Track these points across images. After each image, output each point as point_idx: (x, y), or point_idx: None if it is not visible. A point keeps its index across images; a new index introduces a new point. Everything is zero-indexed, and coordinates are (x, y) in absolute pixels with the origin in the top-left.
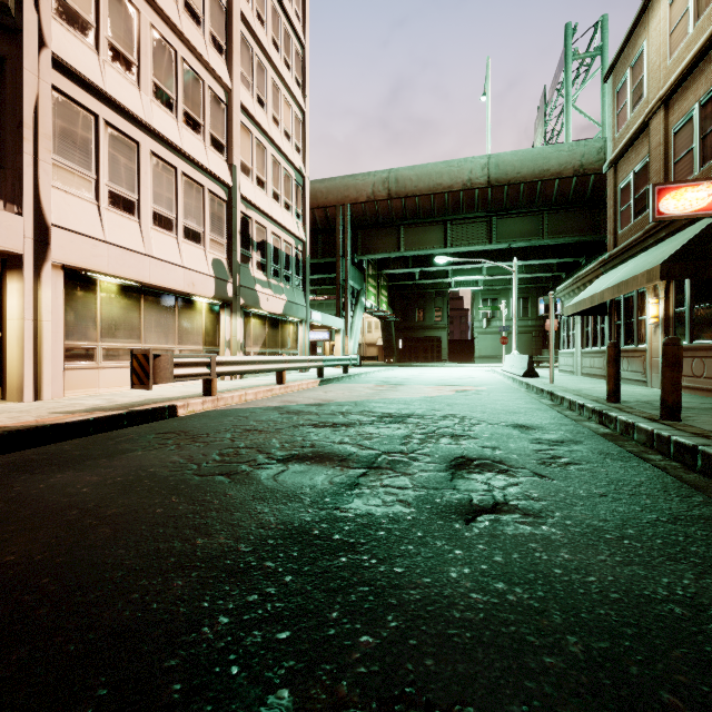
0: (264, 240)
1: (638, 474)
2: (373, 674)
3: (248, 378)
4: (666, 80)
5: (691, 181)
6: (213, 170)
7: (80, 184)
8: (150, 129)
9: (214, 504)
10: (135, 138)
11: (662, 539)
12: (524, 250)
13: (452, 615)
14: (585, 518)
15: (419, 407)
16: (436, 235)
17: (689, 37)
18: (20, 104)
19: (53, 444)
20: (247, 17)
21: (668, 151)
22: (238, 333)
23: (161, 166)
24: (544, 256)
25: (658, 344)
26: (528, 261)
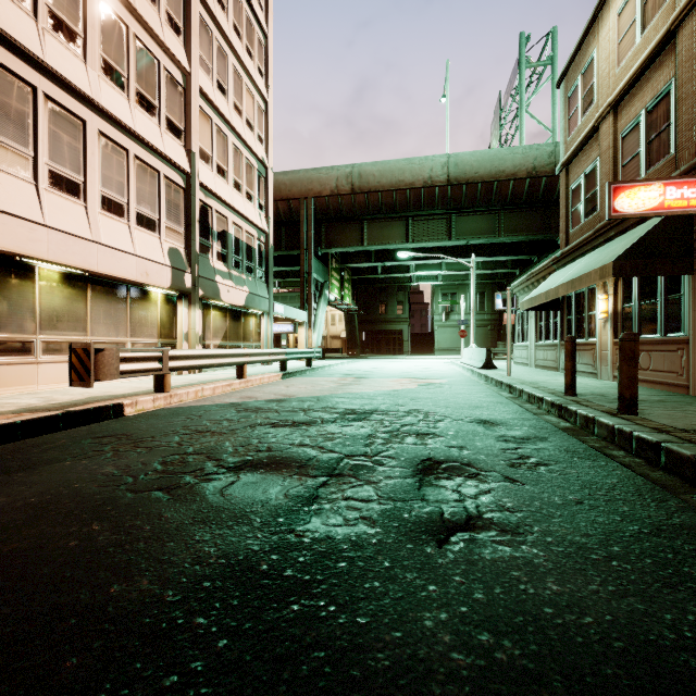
0: (224, 230)
1: (608, 475)
2: None
3: (208, 372)
4: (615, 87)
5: (644, 181)
6: (169, 155)
7: (15, 161)
8: (98, 107)
9: (143, 531)
10: (80, 115)
11: (651, 557)
12: (481, 247)
13: (430, 692)
14: (566, 534)
15: (383, 402)
16: (398, 230)
17: (636, 46)
18: None
19: None
20: None
21: (616, 155)
22: (197, 325)
23: (111, 147)
24: (499, 253)
25: (607, 338)
26: (485, 258)
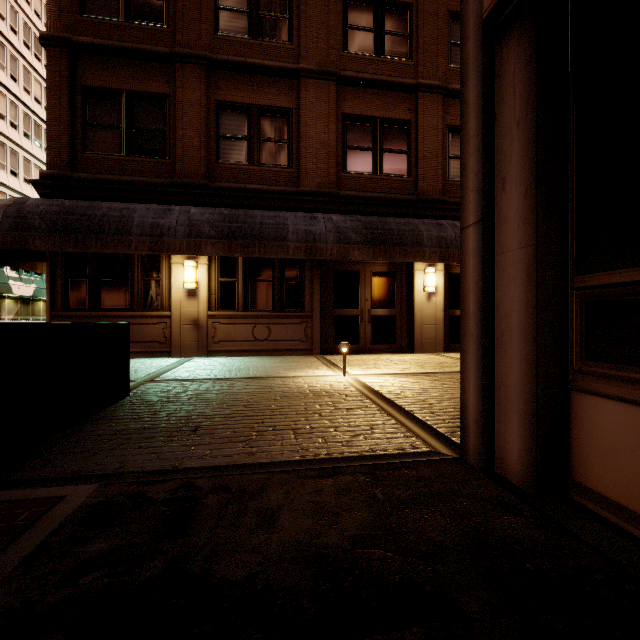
0: None
1: None
2: None
3: None
4: None
5: None
6: None
7: None
8: None
9: None
10: None
11: None
12: None
13: None
14: None
15: None
16: None
17: None
18: None
19: None
20: (2, 130)
21: None
22: None
23: None
24: None
25: None
26: None
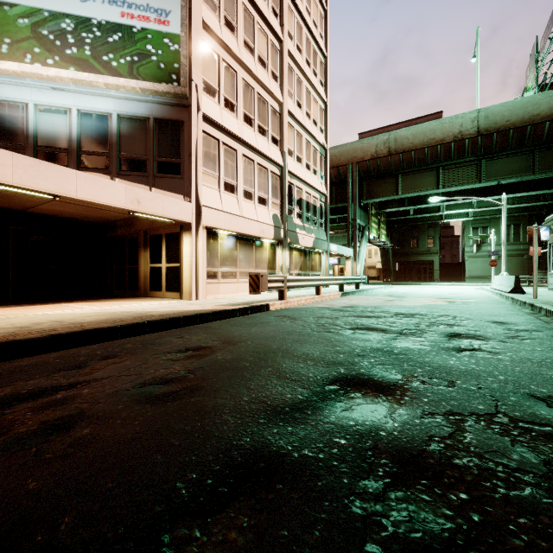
0: (300, 198)
1: None
2: (424, 374)
3: (292, 291)
4: None
5: None
6: (273, 158)
7: (212, 180)
8: (242, 141)
9: (332, 340)
10: (235, 148)
11: None
12: (514, 184)
13: (451, 369)
14: (524, 356)
15: (421, 310)
16: (429, 179)
17: None
18: (190, 144)
19: (232, 318)
20: (291, 51)
21: None
22: (286, 261)
23: (247, 161)
24: (535, 188)
25: None
26: (519, 194)
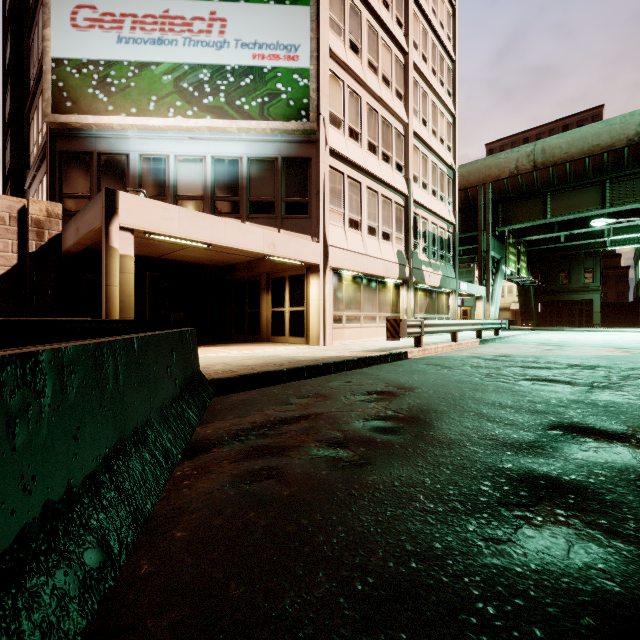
0: (426, 230)
1: None
2: None
3: None
4: None
5: None
6: (397, 187)
7: (337, 218)
8: (366, 172)
9: (514, 390)
10: (359, 180)
11: None
12: None
13: None
14: None
15: (600, 362)
16: (591, 197)
17: None
18: (318, 181)
19: (379, 365)
20: (416, 63)
21: None
22: (411, 303)
23: (371, 194)
24: None
25: None
26: None
